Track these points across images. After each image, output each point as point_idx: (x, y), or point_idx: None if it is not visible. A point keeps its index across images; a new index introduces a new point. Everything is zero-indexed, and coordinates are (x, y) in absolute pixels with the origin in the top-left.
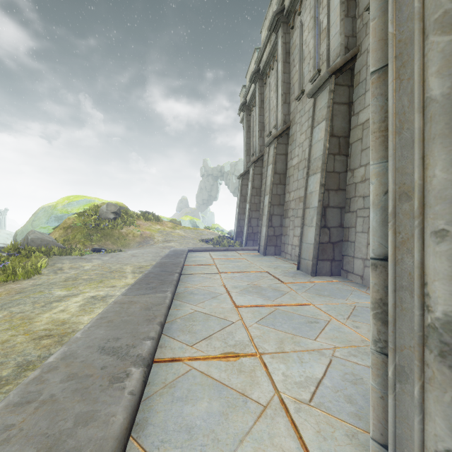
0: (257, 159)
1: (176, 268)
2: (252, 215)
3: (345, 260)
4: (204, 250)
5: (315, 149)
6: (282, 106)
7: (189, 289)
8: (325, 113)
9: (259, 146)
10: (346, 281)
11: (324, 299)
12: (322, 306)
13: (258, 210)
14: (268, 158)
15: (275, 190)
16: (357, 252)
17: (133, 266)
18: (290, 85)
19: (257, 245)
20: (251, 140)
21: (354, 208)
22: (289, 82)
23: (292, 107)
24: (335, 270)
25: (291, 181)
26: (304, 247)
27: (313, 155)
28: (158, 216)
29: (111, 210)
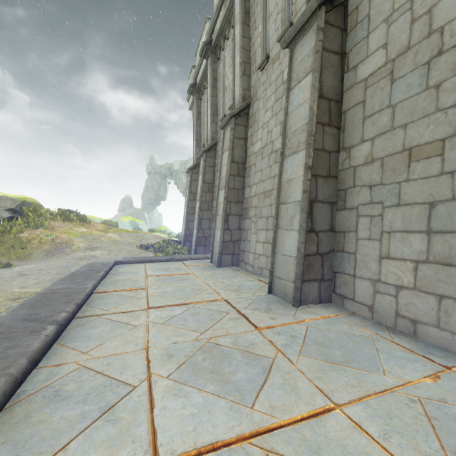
0: (209, 148)
1: (62, 308)
2: (203, 216)
3: (338, 280)
4: (138, 261)
5: (294, 118)
6: (240, 78)
7: (58, 377)
8: (311, 63)
9: (211, 133)
10: (347, 314)
11: (346, 375)
12: (360, 412)
13: (210, 210)
14: (223, 143)
15: (233, 183)
16: (361, 269)
17: (6, 296)
18: (250, 53)
19: (209, 251)
20: (201, 128)
21: (352, 203)
22: (249, 49)
23: (253, 80)
24: (324, 294)
25: (252, 172)
26: (280, 260)
27: (290, 127)
28: (84, 216)
29: (6, 207)
